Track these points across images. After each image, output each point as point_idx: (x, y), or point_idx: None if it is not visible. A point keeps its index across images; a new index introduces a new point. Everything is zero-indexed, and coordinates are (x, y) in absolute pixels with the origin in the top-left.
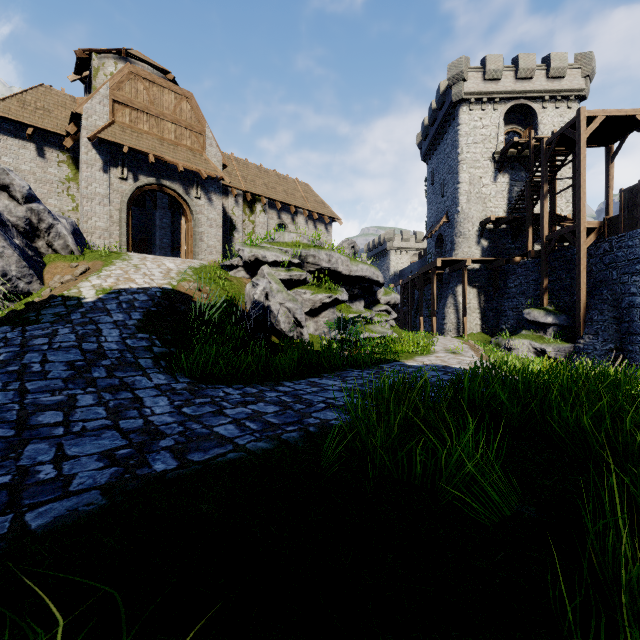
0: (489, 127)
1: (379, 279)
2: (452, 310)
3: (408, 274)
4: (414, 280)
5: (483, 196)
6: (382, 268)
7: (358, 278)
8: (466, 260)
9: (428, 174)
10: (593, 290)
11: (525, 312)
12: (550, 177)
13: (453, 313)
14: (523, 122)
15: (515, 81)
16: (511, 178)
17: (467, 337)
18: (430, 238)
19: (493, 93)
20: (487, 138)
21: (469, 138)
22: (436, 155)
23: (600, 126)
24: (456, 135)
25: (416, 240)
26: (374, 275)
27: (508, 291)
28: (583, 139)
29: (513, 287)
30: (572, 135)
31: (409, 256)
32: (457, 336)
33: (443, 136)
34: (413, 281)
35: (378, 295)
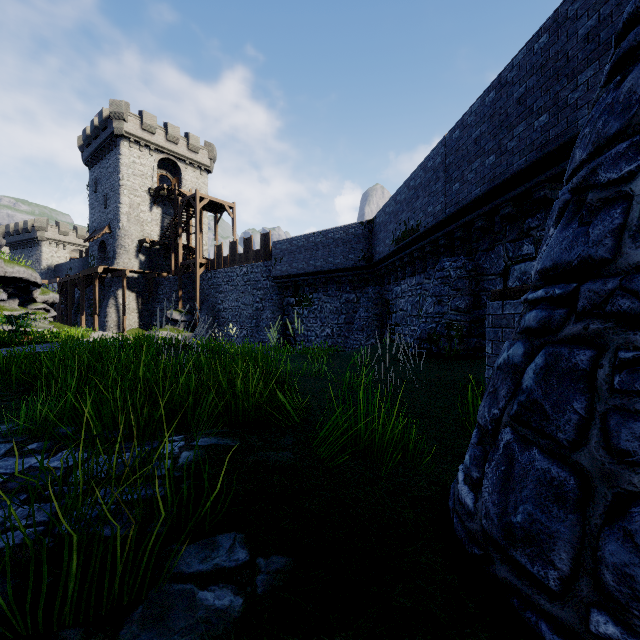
0: (146, 167)
1: (38, 280)
2: (114, 310)
3: (67, 270)
4: (75, 279)
5: (141, 220)
6: (30, 259)
7: (14, 279)
8: (126, 270)
9: (91, 180)
10: (205, 300)
11: (168, 313)
12: (186, 222)
13: (115, 312)
14: (173, 172)
15: (166, 140)
16: (163, 212)
17: (127, 332)
18: (93, 241)
19: (149, 142)
20: (145, 175)
21: (130, 169)
22: (99, 167)
23: (209, 203)
24: (118, 162)
25: (77, 235)
26: (32, 277)
27: (159, 297)
28: (198, 209)
29: (162, 294)
30: (193, 204)
31: (68, 251)
32: (118, 331)
33: (106, 154)
34: (74, 281)
35: (35, 294)
